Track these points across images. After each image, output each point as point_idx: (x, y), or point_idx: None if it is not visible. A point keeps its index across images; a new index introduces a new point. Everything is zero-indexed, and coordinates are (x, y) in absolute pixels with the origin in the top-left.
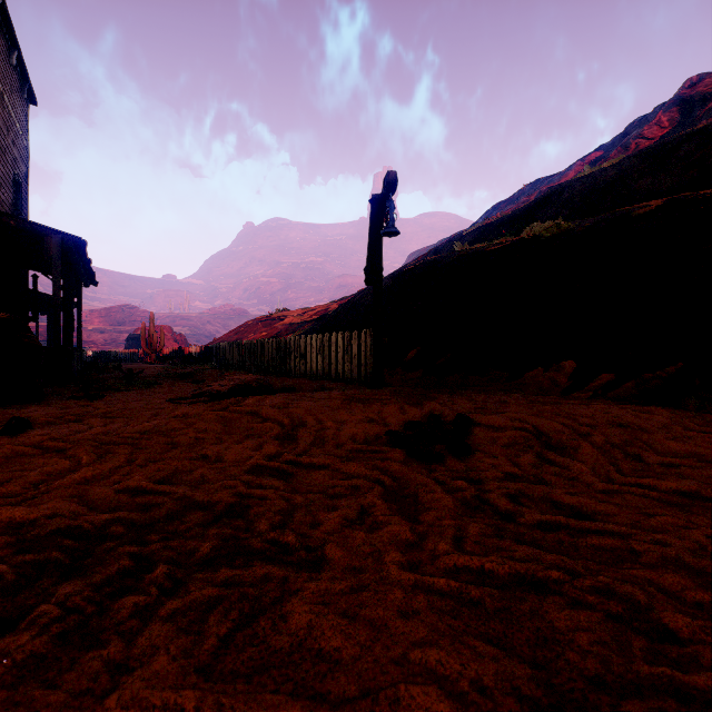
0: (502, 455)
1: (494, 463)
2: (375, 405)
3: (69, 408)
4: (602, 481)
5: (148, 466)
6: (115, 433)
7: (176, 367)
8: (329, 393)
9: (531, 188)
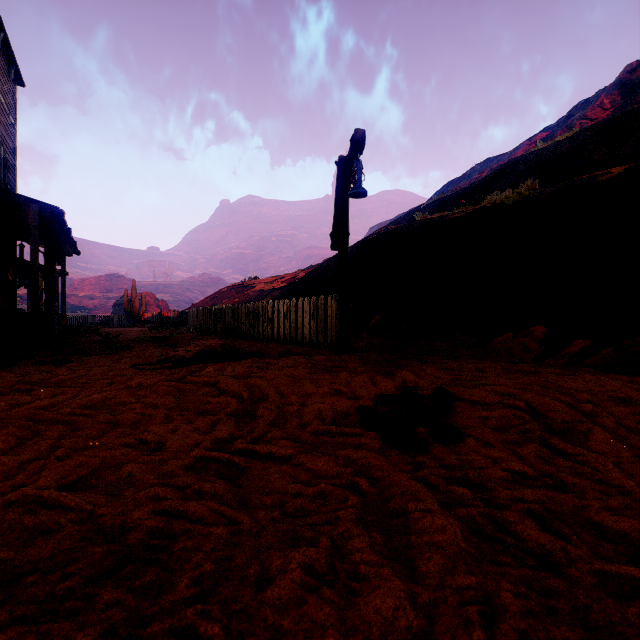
0: (498, 442)
1: (493, 455)
2: (343, 375)
3: (29, 375)
4: (639, 484)
5: (68, 459)
6: (57, 407)
7: (154, 331)
8: (295, 359)
9: (481, 166)
